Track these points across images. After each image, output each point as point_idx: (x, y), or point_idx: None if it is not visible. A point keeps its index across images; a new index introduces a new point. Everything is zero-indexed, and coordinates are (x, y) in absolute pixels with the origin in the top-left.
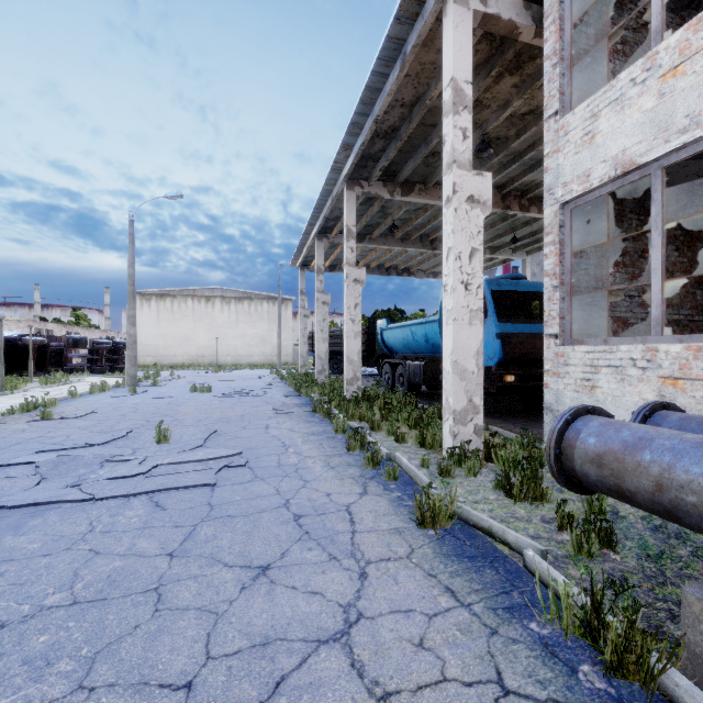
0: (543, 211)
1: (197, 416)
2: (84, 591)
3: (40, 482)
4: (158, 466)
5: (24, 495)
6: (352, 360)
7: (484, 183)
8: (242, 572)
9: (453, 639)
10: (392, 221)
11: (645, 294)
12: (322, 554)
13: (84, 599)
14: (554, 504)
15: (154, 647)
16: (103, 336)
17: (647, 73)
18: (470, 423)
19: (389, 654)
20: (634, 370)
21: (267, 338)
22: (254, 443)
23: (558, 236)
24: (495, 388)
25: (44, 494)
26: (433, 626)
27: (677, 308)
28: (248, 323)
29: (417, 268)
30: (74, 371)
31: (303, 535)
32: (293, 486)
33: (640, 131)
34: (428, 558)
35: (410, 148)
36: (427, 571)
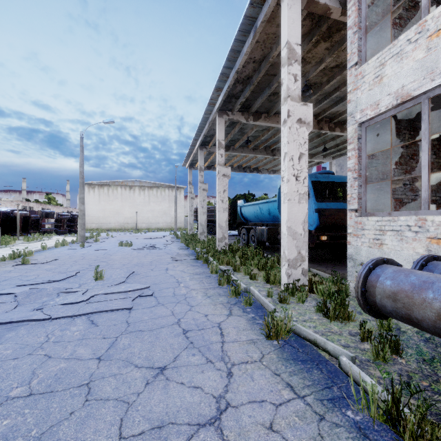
0: (343, 131)
1: (122, 262)
2: (37, 385)
3: (16, 307)
4: (95, 295)
5: (5, 316)
6: (221, 226)
7: (308, 111)
8: (147, 372)
9: (293, 424)
10: (247, 137)
11: (414, 183)
12: (201, 358)
13: (37, 391)
14: (356, 322)
15: (83, 429)
16: (65, 211)
17: (419, 35)
18: (299, 267)
19: (248, 435)
20: (409, 233)
21: (168, 212)
22: (158, 280)
23: (357, 145)
24: (314, 244)
25: (18, 315)
26: (279, 413)
27: (434, 192)
28: (156, 202)
29: (263, 168)
30: (46, 233)
31: (189, 344)
32: (183, 309)
33: (414, 73)
34: (274, 361)
35: (259, 90)
36: (274, 371)
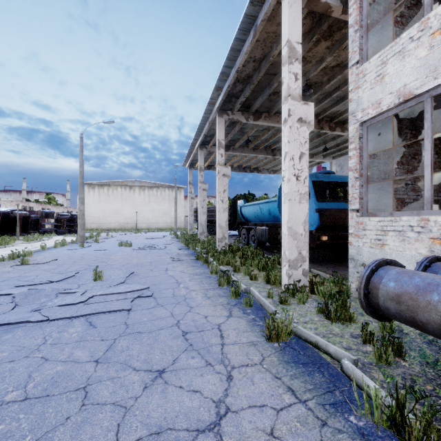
0: (344, 130)
1: (121, 262)
2: (33, 389)
3: (14, 308)
4: (94, 296)
5: (2, 317)
6: (221, 226)
7: (309, 110)
8: (145, 375)
9: (295, 430)
10: (247, 137)
11: (415, 183)
12: (201, 361)
13: (32, 395)
14: (358, 324)
15: (78, 435)
16: (65, 211)
17: (421, 32)
18: (300, 268)
19: None
20: (412, 233)
21: (168, 212)
22: (157, 280)
23: (358, 144)
24: (315, 244)
25: (15, 317)
26: (280, 419)
27: (436, 192)
28: (156, 202)
29: (263, 167)
30: (45, 233)
31: (188, 347)
32: (182, 310)
33: (416, 72)
34: (275, 364)
35: (259, 89)
36: (274, 374)
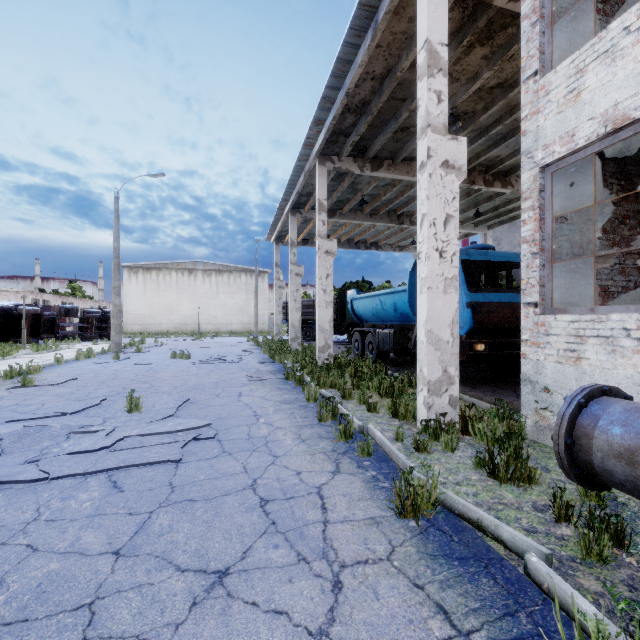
0: (506, 186)
1: (173, 383)
2: (4, 607)
3: None
4: (125, 438)
5: None
6: (323, 329)
7: (459, 148)
8: (195, 580)
9: None
10: (362, 196)
11: (625, 262)
12: (289, 553)
13: (0, 620)
14: (543, 487)
15: None
16: (96, 306)
17: None
18: (445, 394)
19: None
20: (628, 341)
21: (245, 308)
22: (225, 412)
23: (538, 201)
24: (466, 356)
25: None
26: None
27: None
28: (228, 294)
29: (385, 242)
30: (65, 339)
31: (269, 526)
32: (262, 462)
33: (636, 82)
34: (412, 560)
35: (380, 123)
36: (413, 580)
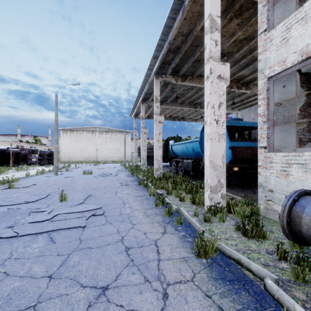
0: (248, 89)
1: (83, 187)
2: None
3: None
4: (58, 214)
5: None
6: (157, 160)
7: (226, 69)
8: (90, 292)
9: None
10: (176, 94)
11: (310, 126)
12: (140, 277)
13: None
14: (270, 241)
15: None
16: (47, 148)
17: None
18: (219, 192)
19: None
20: None
21: (119, 149)
22: (109, 201)
23: (266, 95)
24: (228, 173)
25: None
26: None
27: None
28: (111, 142)
29: (187, 117)
30: (31, 164)
31: (130, 262)
32: (126, 227)
33: None
34: (205, 281)
35: (185, 58)
36: (205, 292)
